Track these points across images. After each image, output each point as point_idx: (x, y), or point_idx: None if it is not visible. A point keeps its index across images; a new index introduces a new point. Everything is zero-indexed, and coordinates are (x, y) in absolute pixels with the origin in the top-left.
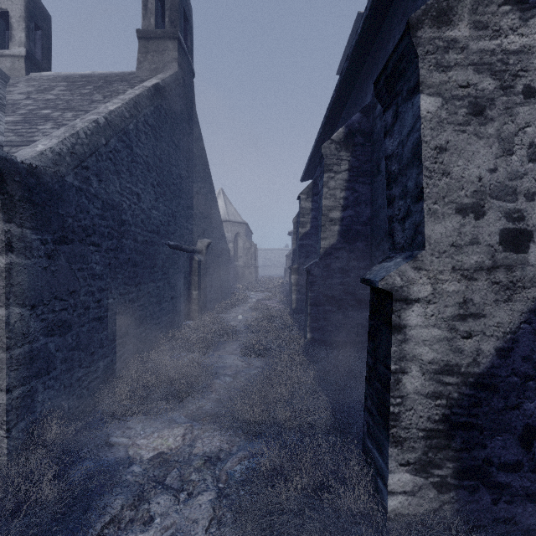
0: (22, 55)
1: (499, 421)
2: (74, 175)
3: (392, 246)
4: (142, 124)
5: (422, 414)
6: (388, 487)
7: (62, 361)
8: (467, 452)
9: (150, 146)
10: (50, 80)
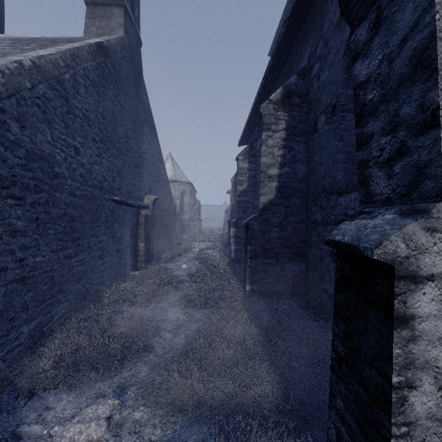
0: None
1: None
2: None
3: (366, 198)
4: (82, 77)
5: None
6: None
7: None
8: None
9: (91, 101)
10: None
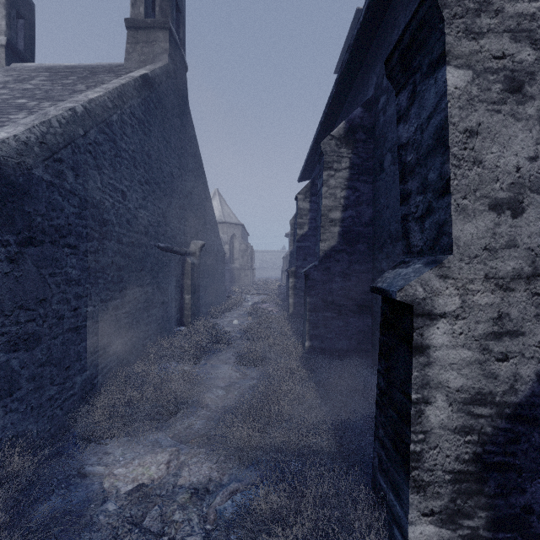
0: (2, 44)
1: None
2: (45, 168)
3: (407, 249)
4: (128, 116)
5: (449, 452)
6: None
7: (29, 379)
8: (503, 498)
9: (137, 140)
10: (31, 71)
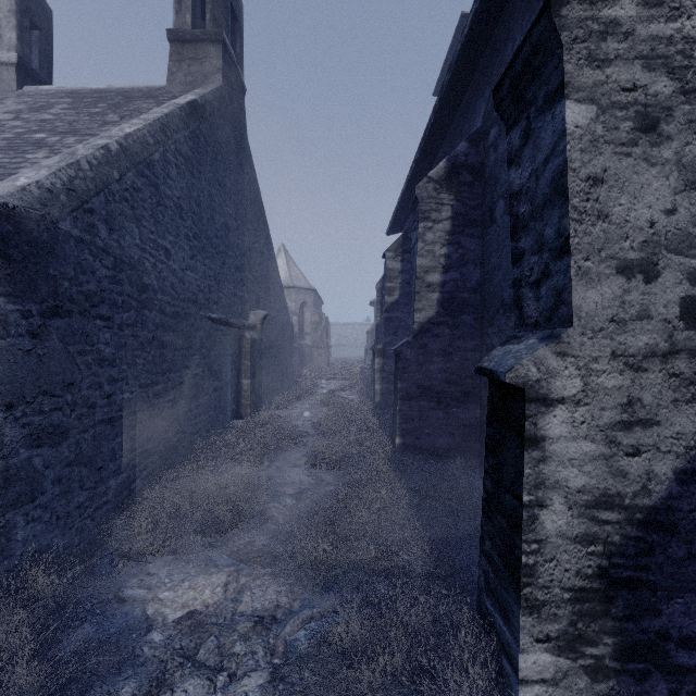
0: (12, 62)
1: (680, 576)
2: (73, 221)
3: (520, 321)
4: (173, 154)
5: (568, 566)
6: (518, 674)
7: (54, 482)
8: (634, 622)
9: (183, 184)
10: (50, 96)
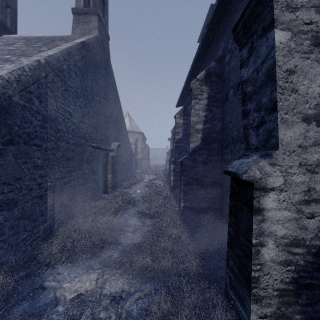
0: None
1: None
2: (20, 96)
3: (247, 147)
4: (73, 66)
5: (276, 277)
6: None
7: (10, 228)
8: (311, 307)
9: (78, 81)
10: (15, 39)
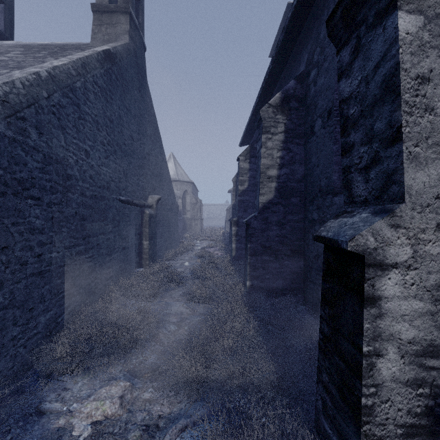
0: None
1: None
2: (7, 125)
3: (349, 199)
4: (91, 84)
5: (401, 406)
6: None
7: None
8: None
9: (99, 106)
10: (9, 47)
